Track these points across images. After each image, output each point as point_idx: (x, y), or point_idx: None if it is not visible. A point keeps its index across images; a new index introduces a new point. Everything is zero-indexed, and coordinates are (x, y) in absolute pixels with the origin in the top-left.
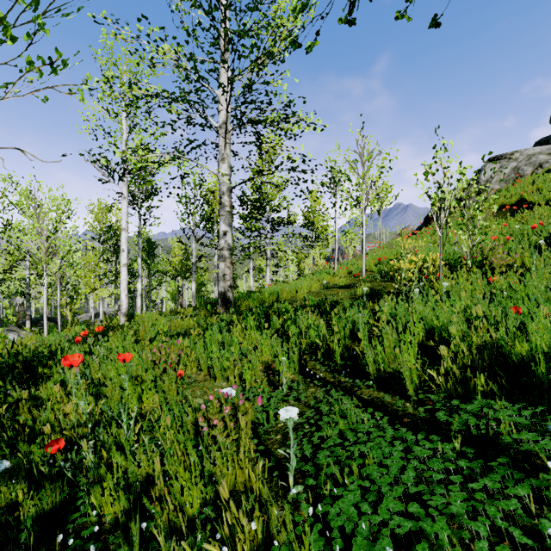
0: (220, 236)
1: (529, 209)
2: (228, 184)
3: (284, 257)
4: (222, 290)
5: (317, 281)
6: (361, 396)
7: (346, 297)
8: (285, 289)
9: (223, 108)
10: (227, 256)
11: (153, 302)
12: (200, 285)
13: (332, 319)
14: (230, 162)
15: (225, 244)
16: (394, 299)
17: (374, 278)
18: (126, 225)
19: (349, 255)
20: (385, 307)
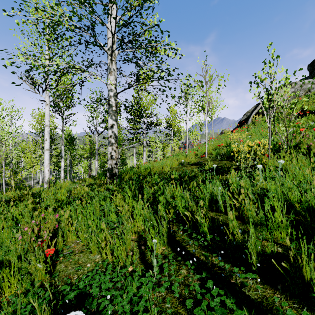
0: (109, 128)
1: (309, 115)
2: (114, 91)
3: (154, 146)
4: (110, 167)
5: (176, 160)
6: (244, 292)
7: (197, 171)
8: (155, 166)
9: (110, 36)
10: (114, 142)
11: (76, 173)
12: (103, 163)
13: (193, 190)
14: (116, 75)
15: (112, 134)
16: (239, 173)
17: (213, 158)
18: (48, 123)
19: (194, 144)
20: (243, 182)
